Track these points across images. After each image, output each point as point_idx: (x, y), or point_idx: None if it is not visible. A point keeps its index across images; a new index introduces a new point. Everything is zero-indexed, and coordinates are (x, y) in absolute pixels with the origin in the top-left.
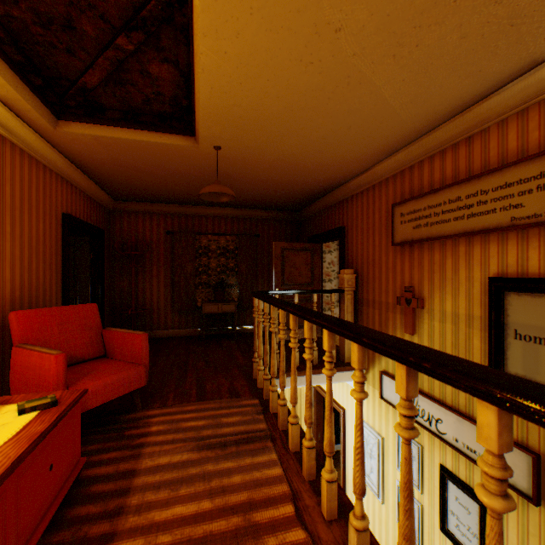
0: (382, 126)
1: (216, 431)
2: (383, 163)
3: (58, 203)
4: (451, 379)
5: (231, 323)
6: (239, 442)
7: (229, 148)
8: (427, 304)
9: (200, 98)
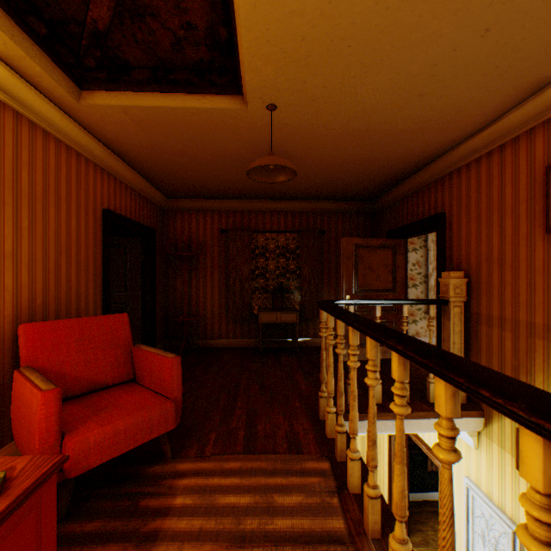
0: None
1: (265, 523)
2: (526, 103)
3: (96, 197)
4: None
5: (291, 334)
6: None
7: (287, 106)
8: None
9: (240, 6)
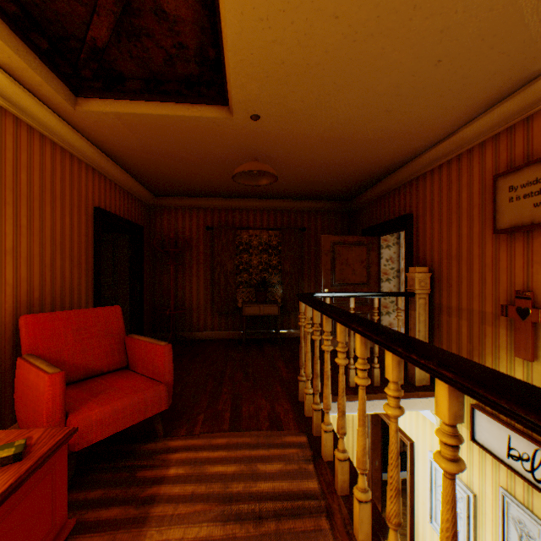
0: (492, 53)
1: (249, 486)
2: (477, 120)
3: (88, 196)
4: None
5: (273, 326)
6: (280, 514)
7: (269, 117)
8: None
9: (228, 35)
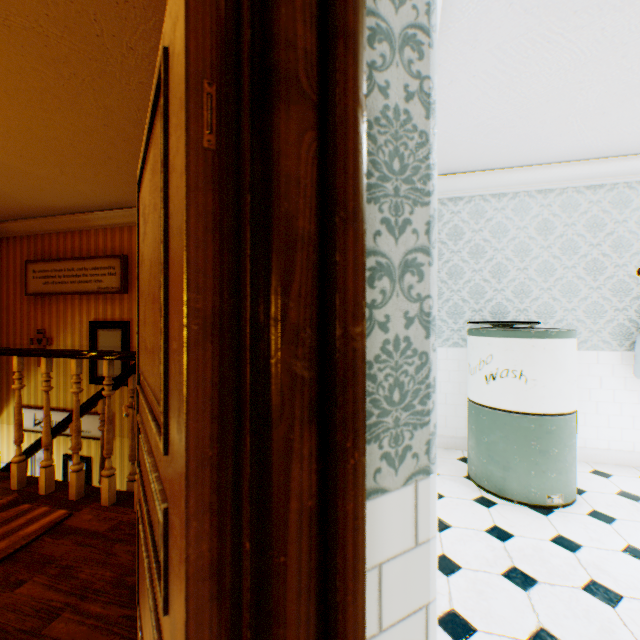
0: (10, 202)
1: None
2: (19, 222)
3: None
4: (7, 353)
5: None
6: None
7: None
8: (57, 341)
9: None
